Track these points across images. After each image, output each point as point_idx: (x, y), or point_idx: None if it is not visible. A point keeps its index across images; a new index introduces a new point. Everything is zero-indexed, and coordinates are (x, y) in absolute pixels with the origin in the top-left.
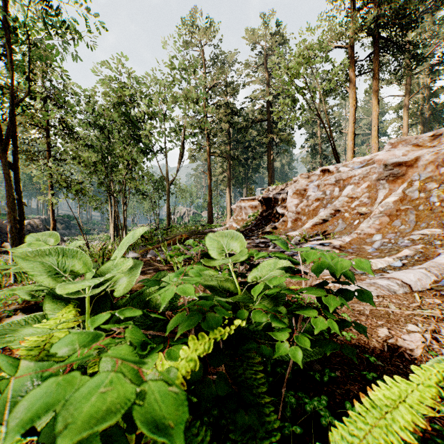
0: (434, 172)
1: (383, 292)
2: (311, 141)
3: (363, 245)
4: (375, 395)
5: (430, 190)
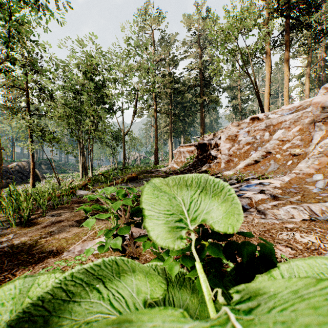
0: None
1: None
2: (234, 102)
3: (304, 184)
4: None
5: None
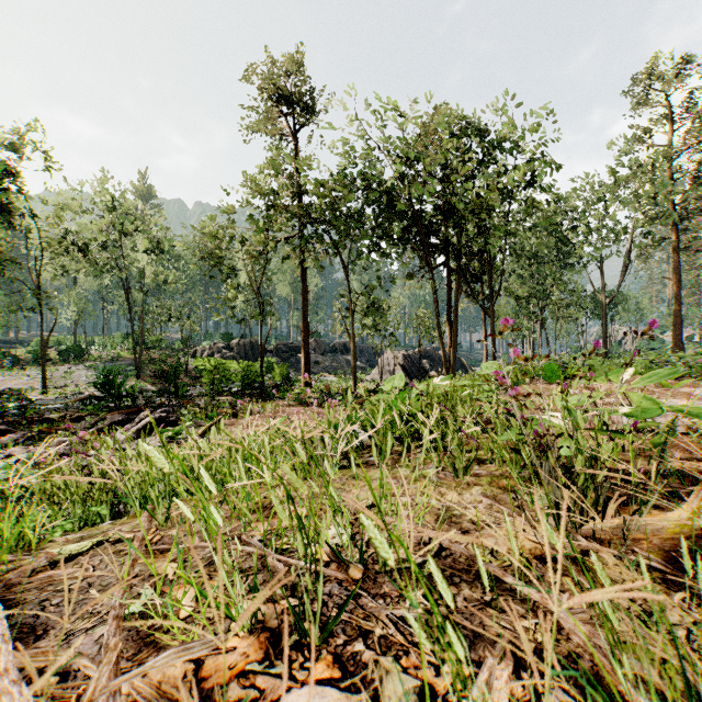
0: None
1: None
2: None
3: None
4: None
5: None
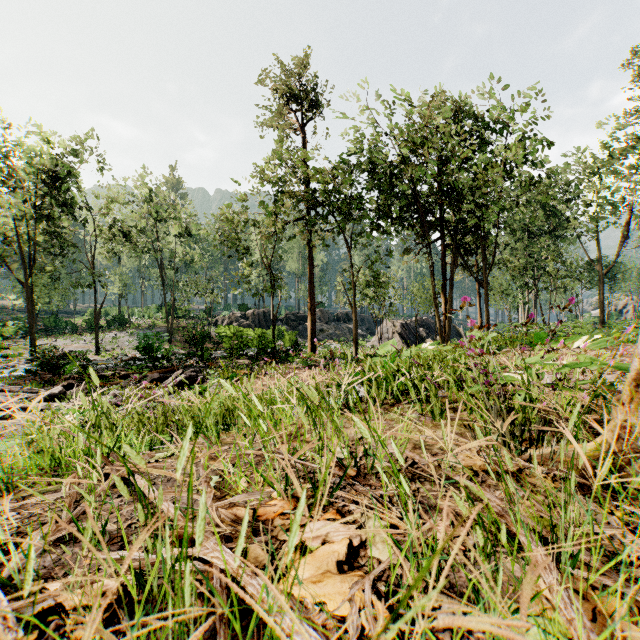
0: None
1: None
2: None
3: None
4: None
5: None
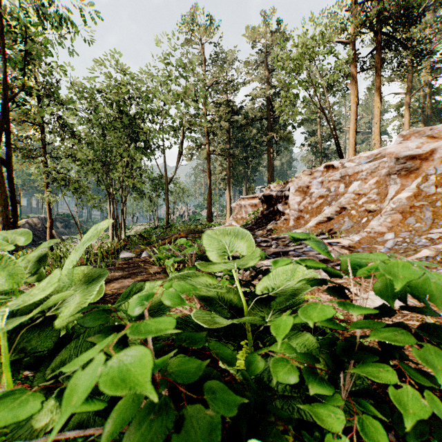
0: None
1: (413, 301)
2: (311, 139)
3: (374, 244)
4: None
5: None
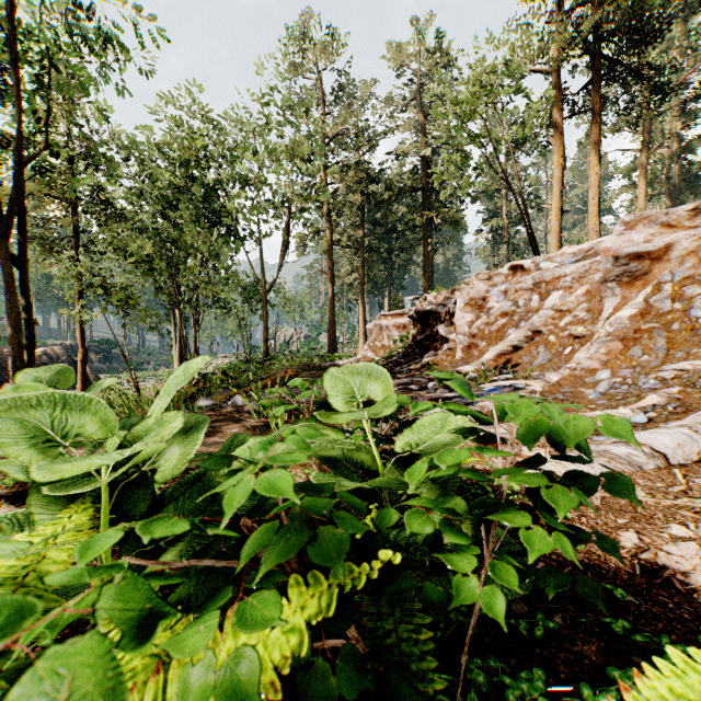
0: (697, 268)
1: (622, 467)
2: (493, 222)
3: (580, 387)
4: (652, 686)
5: (690, 298)
